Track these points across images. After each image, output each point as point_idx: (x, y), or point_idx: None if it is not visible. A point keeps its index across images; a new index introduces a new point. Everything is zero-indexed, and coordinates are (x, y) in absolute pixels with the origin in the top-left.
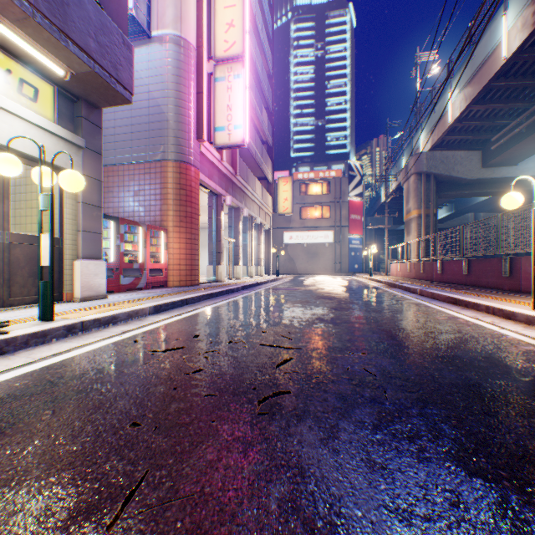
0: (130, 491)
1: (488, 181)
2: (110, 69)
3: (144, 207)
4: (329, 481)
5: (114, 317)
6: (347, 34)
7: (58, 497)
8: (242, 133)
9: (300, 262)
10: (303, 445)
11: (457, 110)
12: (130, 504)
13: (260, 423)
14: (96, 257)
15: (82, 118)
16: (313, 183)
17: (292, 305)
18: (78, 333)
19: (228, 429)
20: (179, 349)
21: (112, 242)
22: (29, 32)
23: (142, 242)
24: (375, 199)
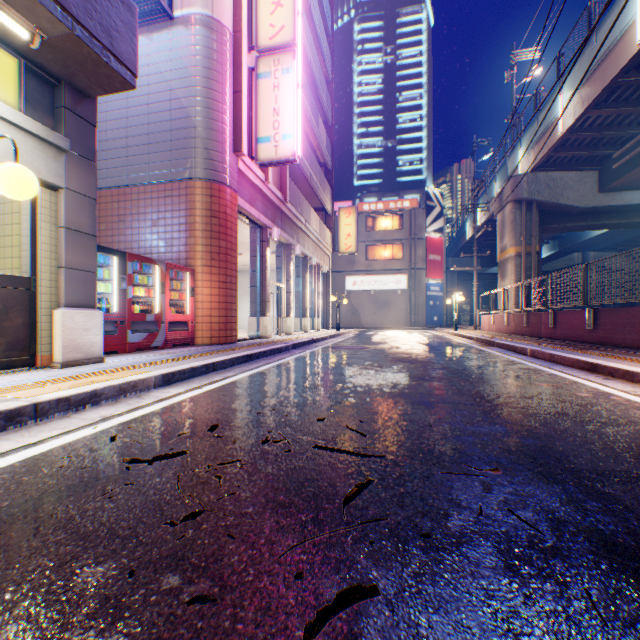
0: None
1: (607, 210)
2: (100, 35)
3: (164, 241)
4: None
5: (95, 393)
6: (423, 35)
7: None
8: (292, 144)
9: (366, 314)
10: None
11: (570, 117)
12: None
13: None
14: (87, 305)
15: (65, 109)
16: (381, 216)
17: (361, 372)
18: (26, 422)
19: None
20: (176, 457)
21: (115, 284)
22: None
23: (159, 285)
24: (459, 235)
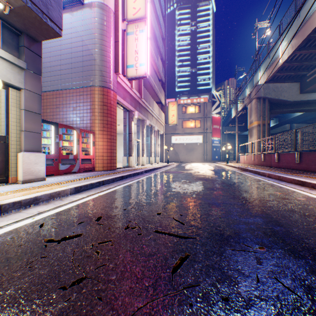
0: None
1: (304, 102)
2: (42, 7)
3: (79, 118)
4: None
5: (36, 198)
6: (210, 16)
7: None
8: (144, 68)
9: (182, 155)
10: None
11: (286, 55)
12: None
13: None
14: (36, 151)
15: (24, 47)
16: (189, 106)
17: (180, 185)
18: None
19: None
20: (74, 238)
21: (53, 140)
22: None
23: (76, 140)
24: (228, 116)
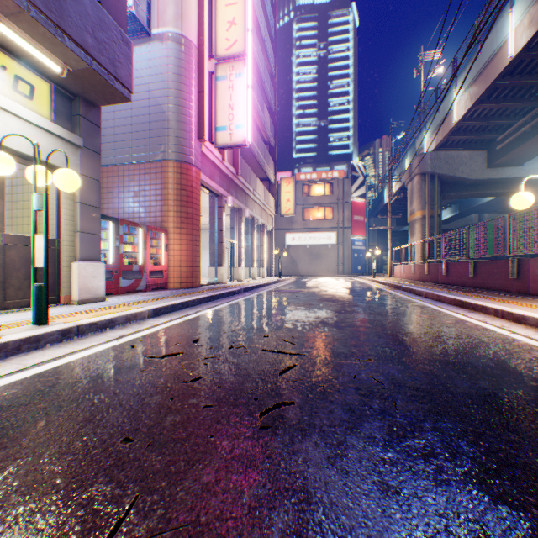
0: (117, 521)
1: (493, 182)
2: (108, 66)
3: (144, 208)
4: (339, 508)
5: (112, 320)
6: (350, 34)
7: (36, 528)
8: (243, 132)
9: (302, 264)
10: (308, 464)
11: (462, 110)
12: (116, 537)
13: (262, 438)
14: (94, 259)
15: (80, 116)
16: (315, 184)
17: (295, 308)
18: (73, 337)
19: (227, 445)
20: (177, 355)
21: (111, 243)
22: (24, 26)
23: (142, 243)
24: (378, 200)
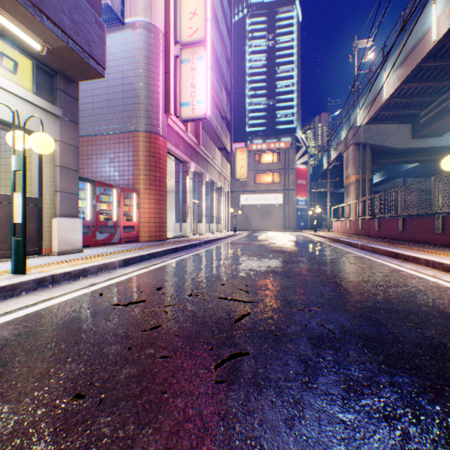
0: None
1: (417, 150)
2: (84, 45)
3: (118, 172)
4: None
5: (85, 270)
6: (294, 27)
7: None
8: (204, 107)
9: (254, 221)
10: (265, 428)
11: (391, 88)
12: None
13: (216, 395)
14: (73, 216)
15: (59, 90)
16: (265, 153)
17: (248, 258)
18: (48, 285)
19: (180, 404)
20: (140, 303)
21: (89, 202)
22: (6, 7)
23: (116, 202)
24: (318, 166)
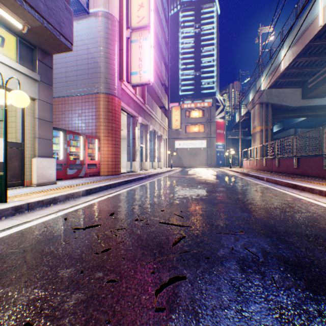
0: None
1: (306, 108)
2: (56, 25)
3: (84, 124)
4: None
5: (55, 198)
6: (214, 18)
7: None
8: (148, 76)
9: (185, 160)
10: None
11: (287, 62)
12: None
13: None
14: (48, 156)
15: (38, 60)
16: (193, 110)
17: (182, 188)
18: (24, 211)
19: None
20: (96, 227)
21: (61, 146)
22: None
23: (82, 146)
24: (232, 120)
